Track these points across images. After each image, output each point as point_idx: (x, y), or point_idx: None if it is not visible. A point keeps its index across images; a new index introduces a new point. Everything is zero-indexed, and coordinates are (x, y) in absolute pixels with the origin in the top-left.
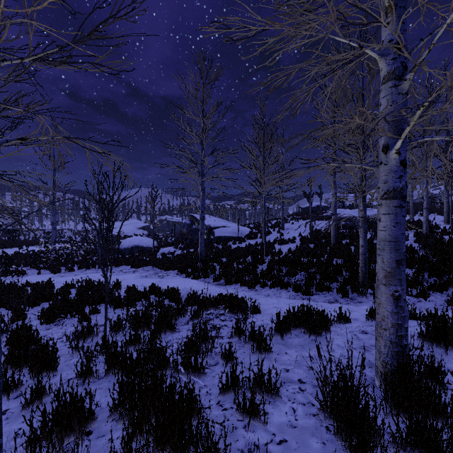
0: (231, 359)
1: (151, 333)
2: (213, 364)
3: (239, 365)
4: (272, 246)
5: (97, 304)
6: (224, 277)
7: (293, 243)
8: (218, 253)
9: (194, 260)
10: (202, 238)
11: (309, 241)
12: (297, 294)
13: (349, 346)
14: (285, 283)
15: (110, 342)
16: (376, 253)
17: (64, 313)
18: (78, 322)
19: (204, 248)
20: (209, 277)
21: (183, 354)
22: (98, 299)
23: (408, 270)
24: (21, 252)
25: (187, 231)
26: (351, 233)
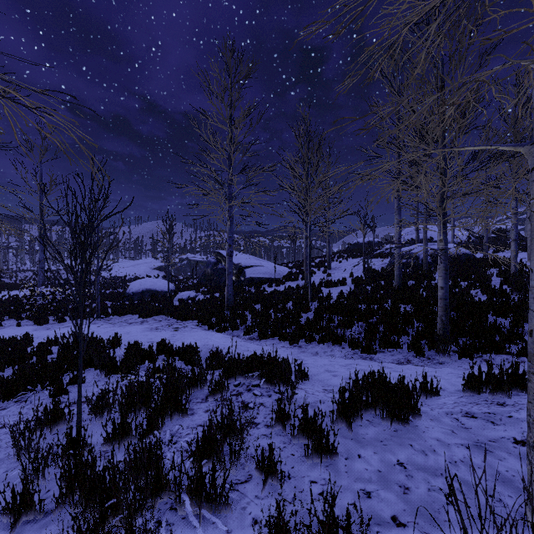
0: (272, 473)
1: (148, 420)
2: (243, 479)
3: (286, 482)
4: (318, 289)
5: (83, 369)
6: (257, 329)
7: (344, 286)
8: (250, 298)
9: (219, 307)
10: (230, 279)
11: (364, 283)
12: (355, 352)
13: (527, 490)
14: (338, 337)
15: (86, 433)
16: (531, 295)
17: (31, 384)
18: (50, 397)
19: (232, 292)
20: (238, 328)
21: (195, 459)
22: (84, 362)
23: (500, 320)
24: (0, 298)
25: (212, 272)
26: (415, 272)
